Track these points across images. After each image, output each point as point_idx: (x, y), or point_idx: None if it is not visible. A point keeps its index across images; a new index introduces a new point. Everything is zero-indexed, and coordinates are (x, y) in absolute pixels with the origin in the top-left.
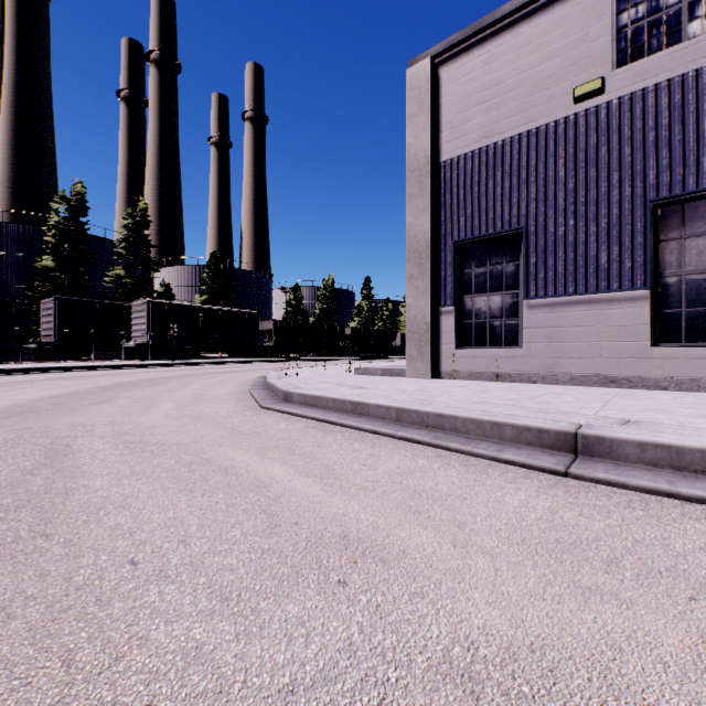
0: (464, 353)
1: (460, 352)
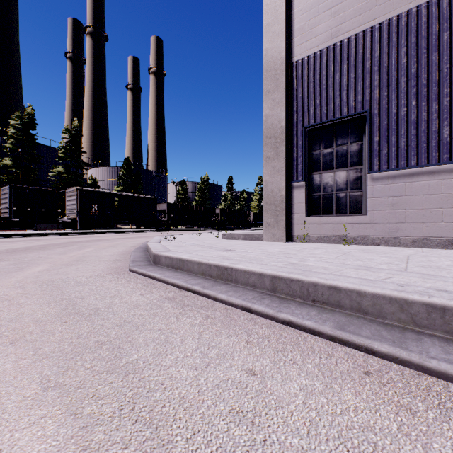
0: (314, 220)
1: (310, 219)
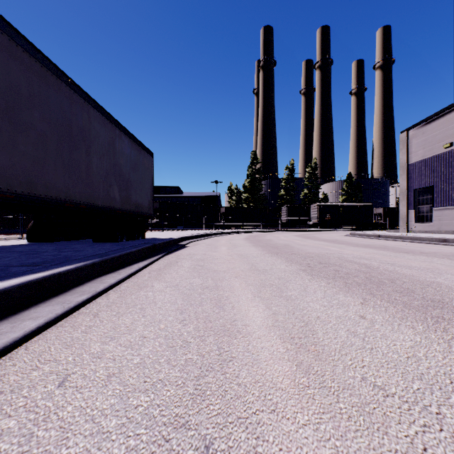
0: (416, 224)
1: (415, 224)
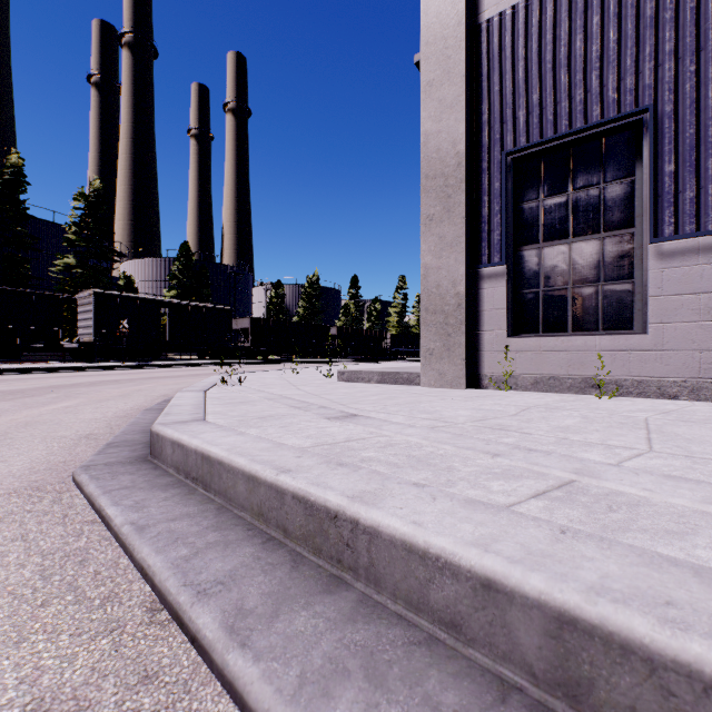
0: (526, 344)
1: (518, 343)
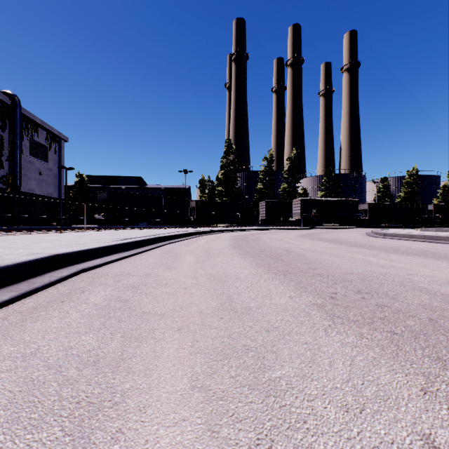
0: None
1: None
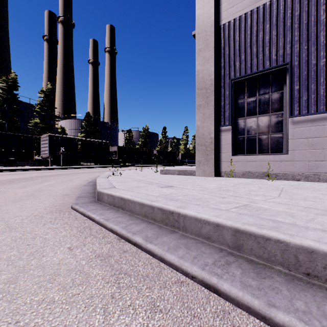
0: (239, 159)
1: (236, 158)
